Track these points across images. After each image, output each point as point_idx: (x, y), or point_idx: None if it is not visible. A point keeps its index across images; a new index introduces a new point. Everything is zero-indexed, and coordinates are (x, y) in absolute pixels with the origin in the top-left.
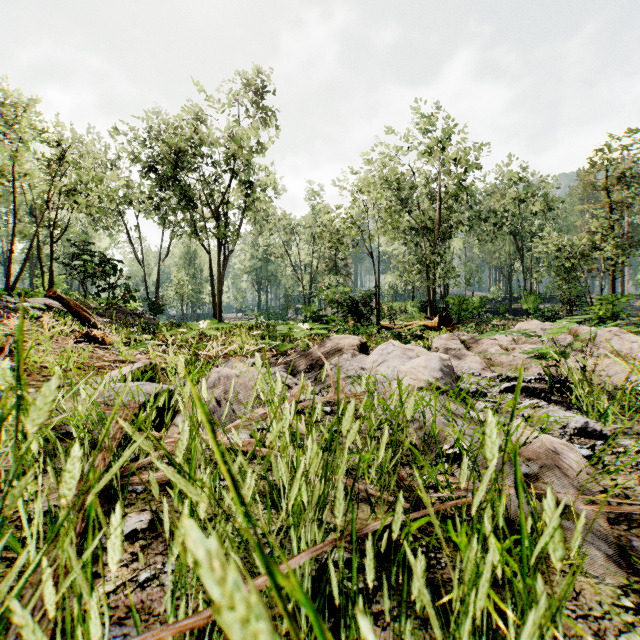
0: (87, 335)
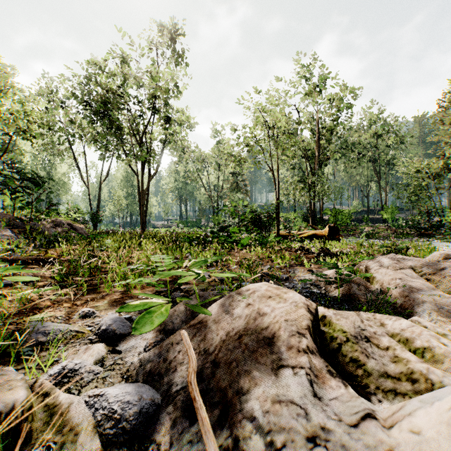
0: None
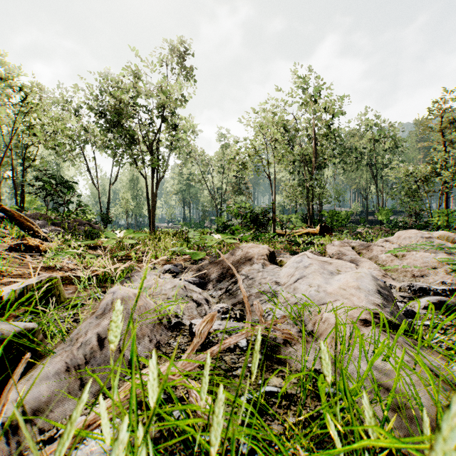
0: (22, 243)
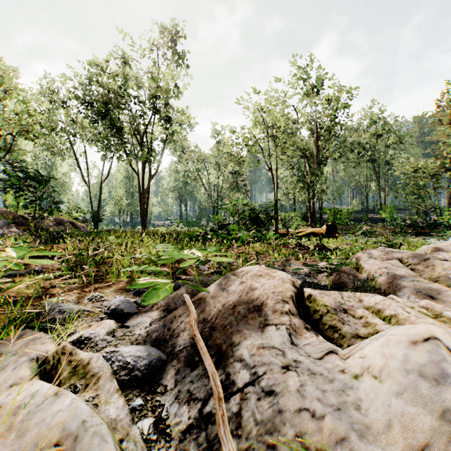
0: None
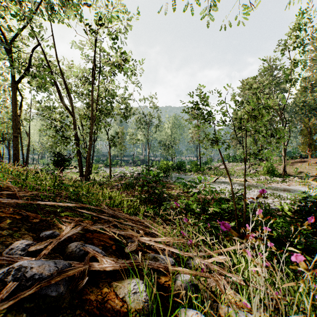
0: None
